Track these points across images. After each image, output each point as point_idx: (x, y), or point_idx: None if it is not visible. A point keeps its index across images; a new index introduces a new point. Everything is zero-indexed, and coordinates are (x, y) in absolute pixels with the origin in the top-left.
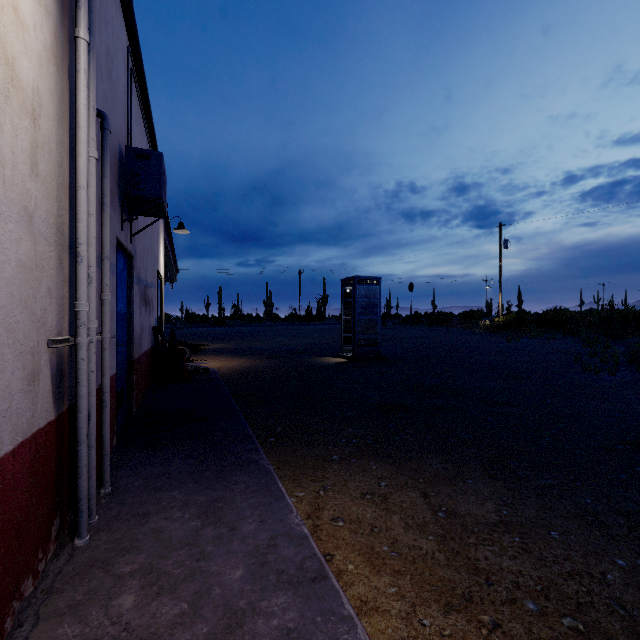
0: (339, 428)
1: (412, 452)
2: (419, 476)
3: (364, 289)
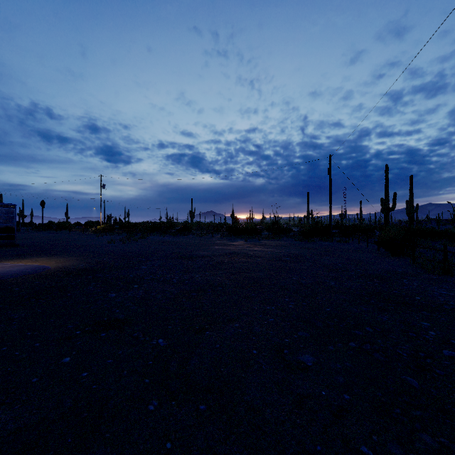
0: (2, 258)
1: (29, 257)
2: (30, 259)
3: (5, 210)
